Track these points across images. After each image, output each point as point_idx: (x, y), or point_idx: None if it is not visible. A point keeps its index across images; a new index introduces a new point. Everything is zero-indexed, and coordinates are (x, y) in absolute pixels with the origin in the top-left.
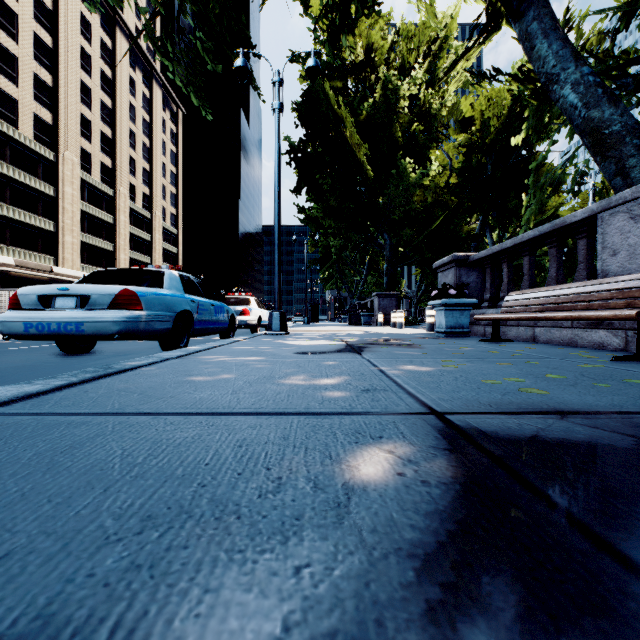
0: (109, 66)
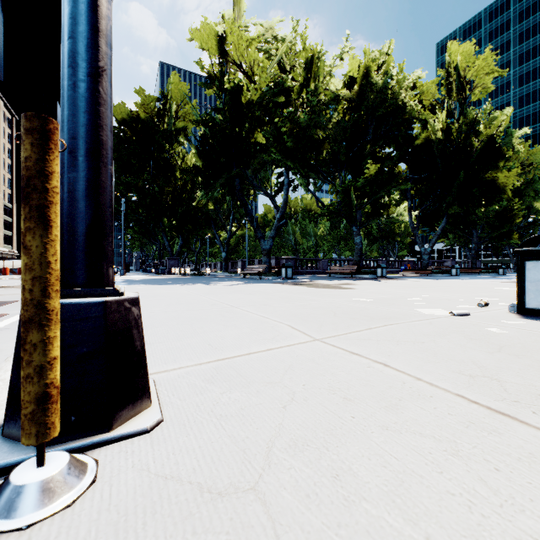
0: None
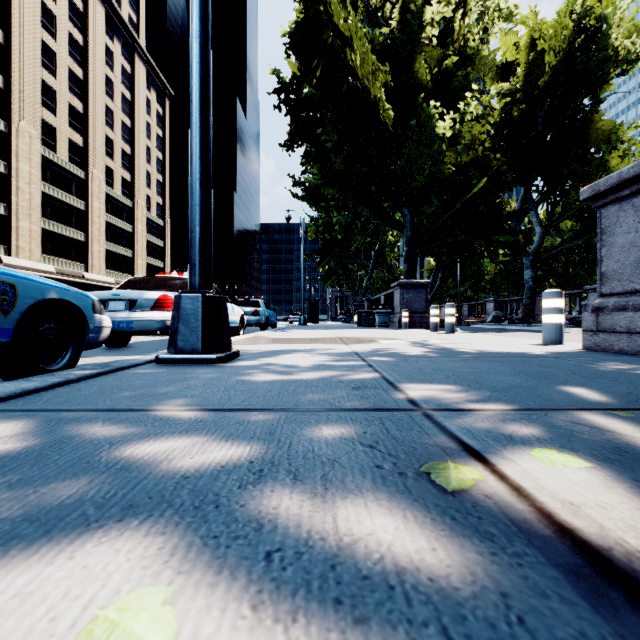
0: (80, 31)
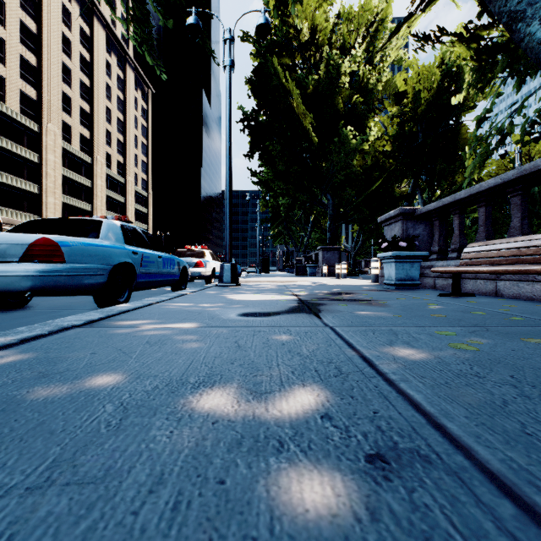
0: (87, 50)
